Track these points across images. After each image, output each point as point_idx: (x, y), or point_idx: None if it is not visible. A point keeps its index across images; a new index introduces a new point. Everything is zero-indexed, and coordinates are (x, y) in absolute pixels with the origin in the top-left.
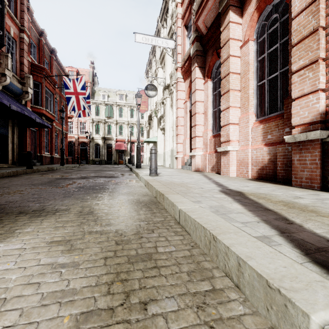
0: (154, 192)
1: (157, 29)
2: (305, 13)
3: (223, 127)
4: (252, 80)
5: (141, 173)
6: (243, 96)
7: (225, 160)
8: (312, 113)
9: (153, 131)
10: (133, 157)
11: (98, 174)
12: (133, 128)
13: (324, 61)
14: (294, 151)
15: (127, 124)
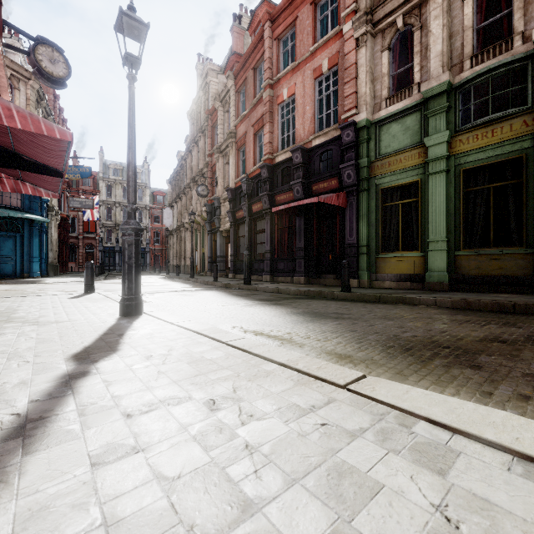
0: None
1: None
2: None
3: None
4: None
5: None
6: None
7: None
8: None
9: None
10: None
11: None
12: None
13: None
14: None
15: None
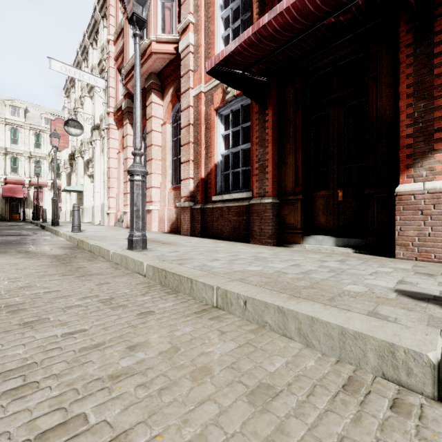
0: (76, 242)
1: (84, 43)
2: (185, 129)
3: (148, 189)
4: (169, 155)
5: (61, 230)
6: (163, 166)
7: (150, 217)
8: (188, 191)
9: (78, 177)
10: (44, 211)
11: None
12: (41, 164)
13: (193, 162)
14: (182, 213)
15: (29, 157)
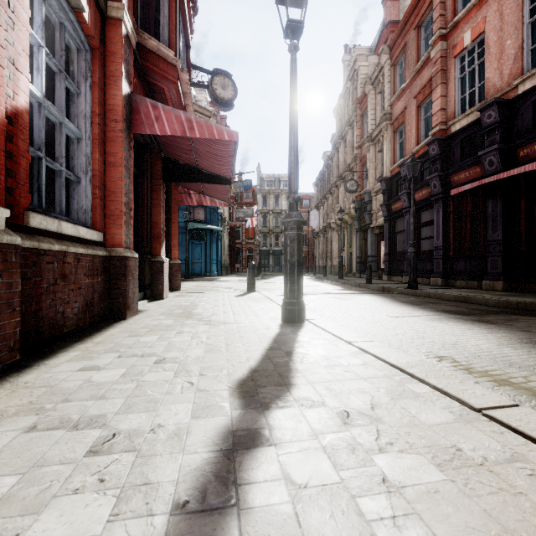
0: None
1: None
2: None
3: None
4: None
5: None
6: None
7: None
8: None
9: None
10: None
11: None
12: None
13: None
14: None
15: None
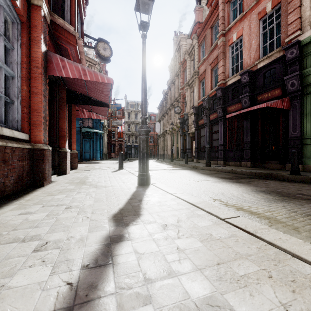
0: None
1: None
2: None
3: None
4: None
5: None
6: None
7: None
8: None
9: None
10: None
11: None
12: None
13: None
14: None
15: None
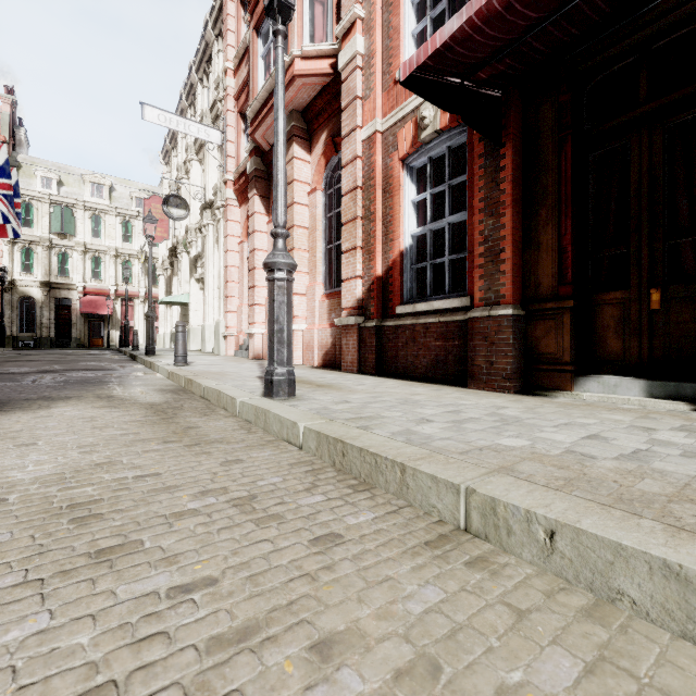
0: (182, 381)
1: (190, 81)
2: (349, 197)
3: None
4: (320, 241)
5: (159, 362)
6: (311, 259)
7: None
8: (353, 299)
9: (182, 282)
10: (135, 334)
11: (69, 366)
12: (131, 265)
13: (361, 250)
14: (343, 335)
15: (115, 256)
